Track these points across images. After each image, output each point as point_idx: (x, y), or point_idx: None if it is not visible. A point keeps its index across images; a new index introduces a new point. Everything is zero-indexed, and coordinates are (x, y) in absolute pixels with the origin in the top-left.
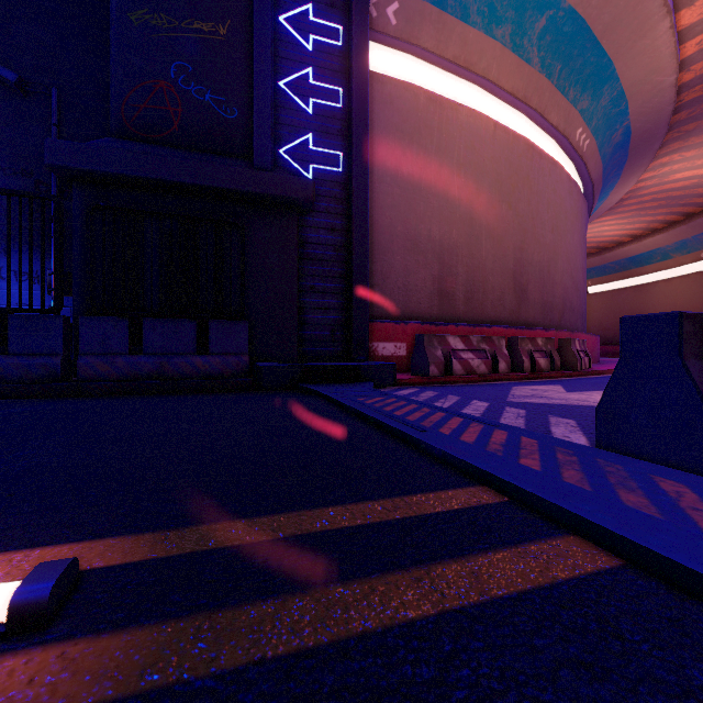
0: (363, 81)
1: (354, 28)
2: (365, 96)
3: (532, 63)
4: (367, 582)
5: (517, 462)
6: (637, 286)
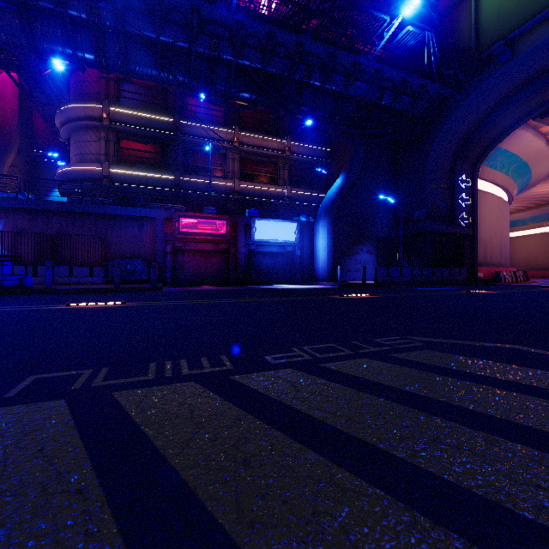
0: (476, 197)
1: (475, 181)
2: (477, 201)
3: (509, 176)
4: None
5: None
6: None
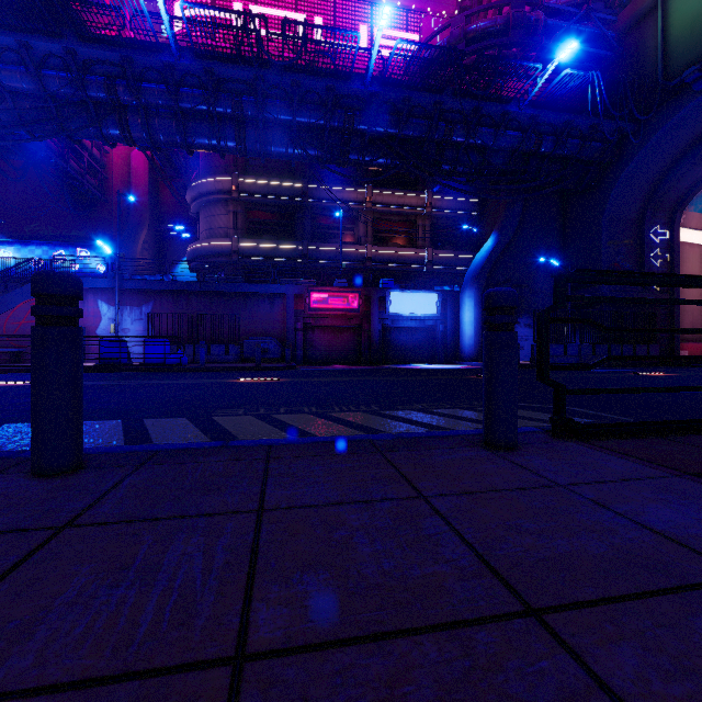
0: (677, 252)
1: (674, 233)
2: (678, 258)
3: None
4: None
5: None
6: None
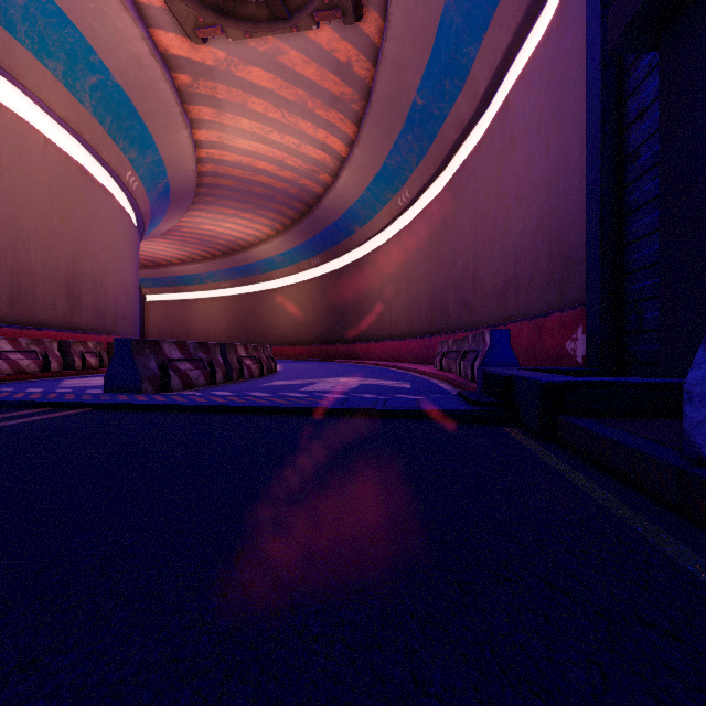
0: None
1: None
2: None
3: (85, 104)
4: (8, 422)
5: (64, 398)
6: (184, 300)
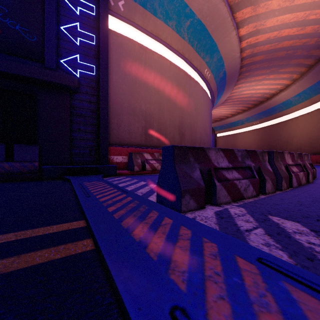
0: (105, 34)
1: (101, 8)
2: (106, 41)
3: (185, 39)
4: None
5: (106, 209)
6: (233, 134)
